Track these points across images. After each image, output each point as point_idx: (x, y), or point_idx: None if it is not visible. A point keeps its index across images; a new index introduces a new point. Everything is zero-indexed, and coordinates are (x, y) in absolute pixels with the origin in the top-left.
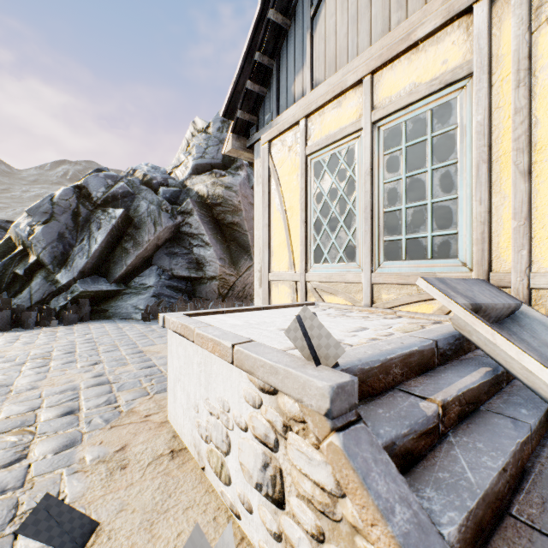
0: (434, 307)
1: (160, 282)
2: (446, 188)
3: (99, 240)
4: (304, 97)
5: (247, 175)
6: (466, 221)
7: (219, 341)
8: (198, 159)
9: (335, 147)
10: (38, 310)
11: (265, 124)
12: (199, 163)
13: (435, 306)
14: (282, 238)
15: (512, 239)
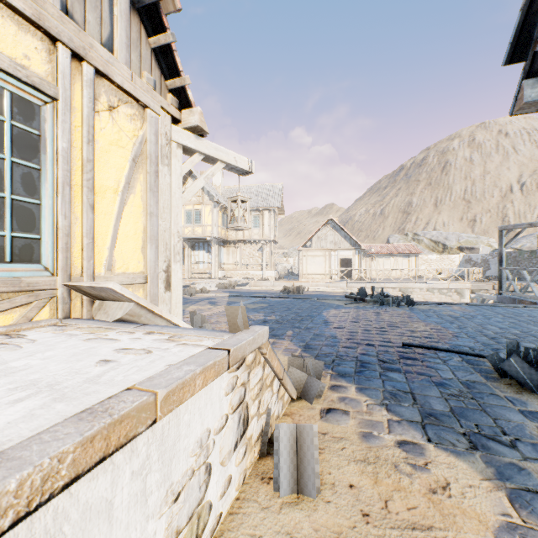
0: (16, 316)
1: None
2: (30, 190)
3: None
4: None
5: None
6: (49, 229)
7: (214, 361)
8: None
9: None
10: None
11: None
12: None
13: (17, 315)
14: None
15: (86, 251)
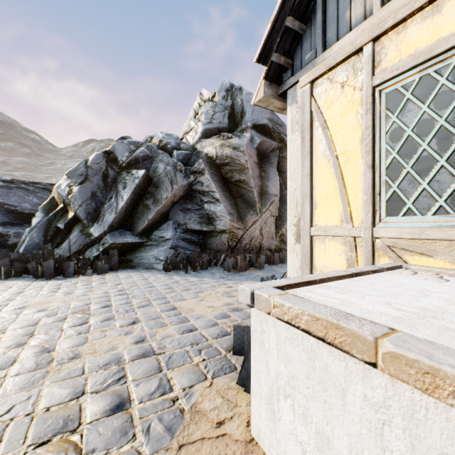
0: None
1: (176, 235)
2: None
3: (125, 197)
4: (369, 17)
5: (251, 137)
6: None
7: None
8: (206, 124)
9: (428, 66)
10: (75, 260)
11: (302, 66)
12: (208, 127)
13: None
14: (331, 188)
15: None
